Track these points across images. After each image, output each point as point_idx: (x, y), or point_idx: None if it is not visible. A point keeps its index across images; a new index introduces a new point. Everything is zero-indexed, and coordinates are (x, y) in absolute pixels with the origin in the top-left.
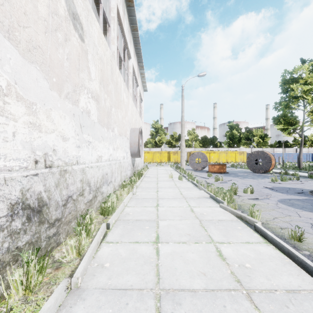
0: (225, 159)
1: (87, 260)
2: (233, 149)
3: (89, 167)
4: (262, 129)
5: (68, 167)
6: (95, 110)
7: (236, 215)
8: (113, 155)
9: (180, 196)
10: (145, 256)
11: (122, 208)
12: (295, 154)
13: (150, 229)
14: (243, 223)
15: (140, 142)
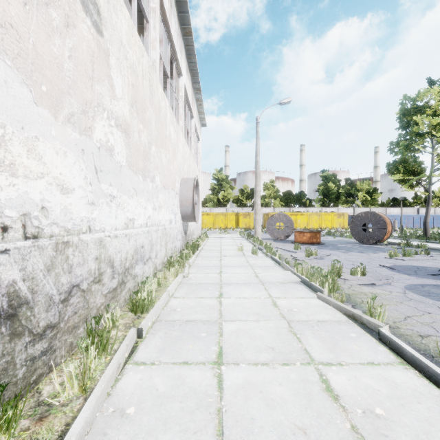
0: (317, 224)
1: (93, 404)
2: (328, 210)
3: (112, 237)
4: (369, 182)
5: (72, 236)
6: (123, 146)
7: (345, 312)
8: (153, 217)
9: (255, 281)
10: (199, 391)
11: (166, 300)
12: (417, 216)
13: (208, 337)
14: (358, 326)
15: (195, 198)
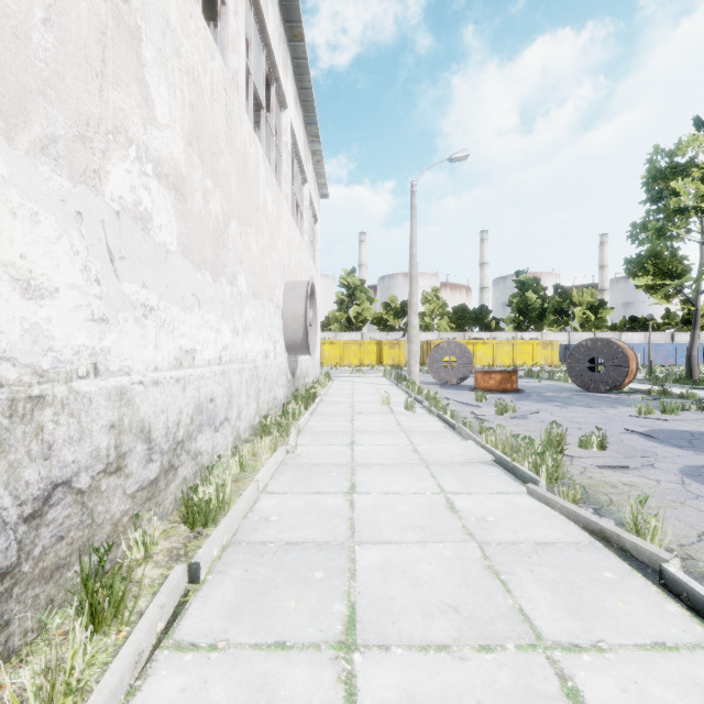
0: (509, 359)
1: None
2: (526, 336)
3: (148, 385)
4: (593, 290)
5: (53, 385)
6: (171, 216)
7: (585, 525)
8: (233, 347)
9: (414, 459)
10: None
11: (252, 498)
12: (671, 346)
13: (328, 581)
14: (614, 555)
15: (310, 315)
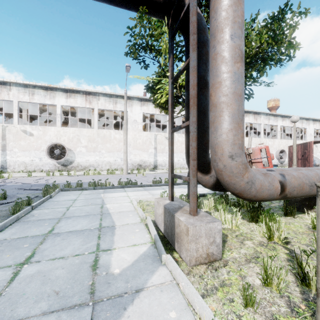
0: None
1: None
2: None
3: None
4: None
5: None
6: (319, 154)
7: None
8: None
9: None
10: None
11: None
12: None
13: None
14: None
15: None
